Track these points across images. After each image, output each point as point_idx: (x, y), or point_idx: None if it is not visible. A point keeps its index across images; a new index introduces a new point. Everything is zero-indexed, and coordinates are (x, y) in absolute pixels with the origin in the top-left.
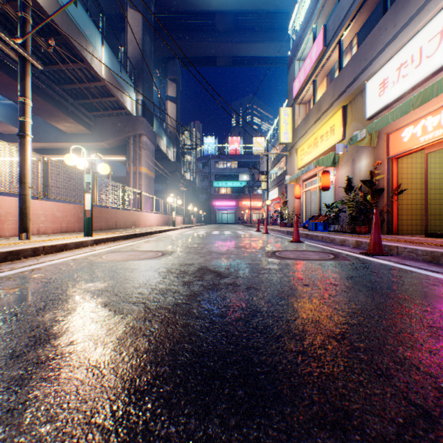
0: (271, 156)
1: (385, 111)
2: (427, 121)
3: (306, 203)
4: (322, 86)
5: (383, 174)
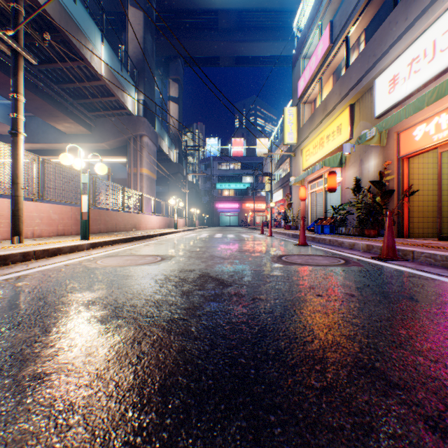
0: (275, 158)
1: (395, 108)
2: (441, 118)
3: (312, 205)
4: (328, 84)
5: (393, 174)
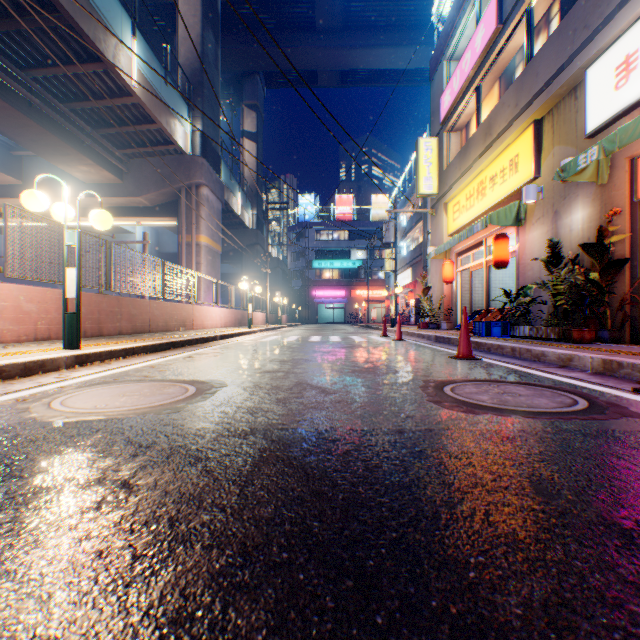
0: (400, 222)
1: (626, 116)
2: None
3: (463, 291)
4: (492, 95)
5: (624, 232)
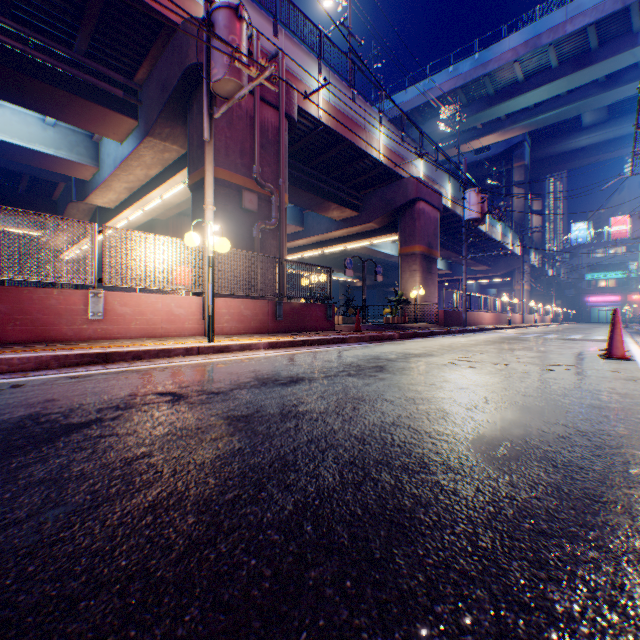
0: None
1: None
2: None
3: None
4: None
5: None
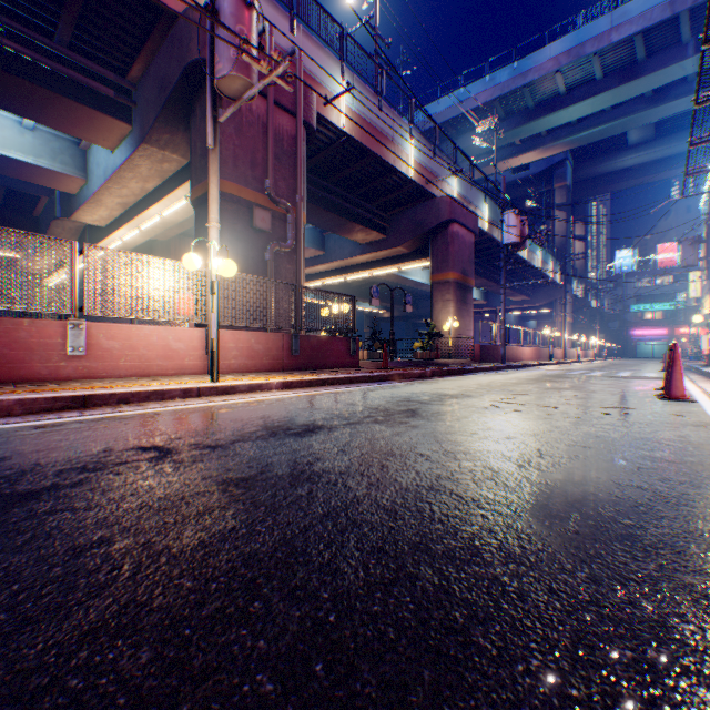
0: None
1: None
2: None
3: None
4: None
5: None
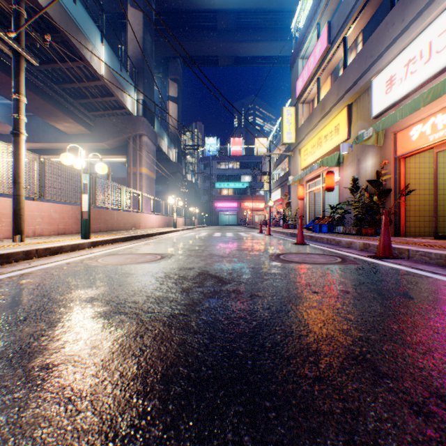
0: (274, 157)
1: (392, 109)
2: (437, 119)
3: (310, 205)
4: (326, 84)
5: (390, 174)
